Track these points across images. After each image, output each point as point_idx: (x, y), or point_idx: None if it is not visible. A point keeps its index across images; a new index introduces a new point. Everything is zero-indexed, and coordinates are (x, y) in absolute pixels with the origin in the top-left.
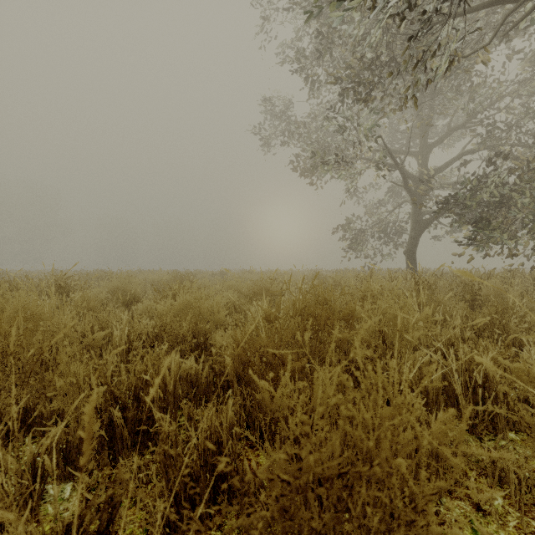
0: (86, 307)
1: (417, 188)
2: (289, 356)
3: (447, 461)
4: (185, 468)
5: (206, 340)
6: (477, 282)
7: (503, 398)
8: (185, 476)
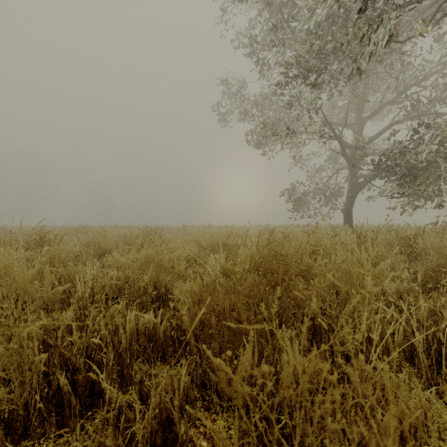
0: (58, 259)
1: (353, 155)
2: (251, 333)
3: None
4: None
5: (166, 291)
6: (413, 236)
7: None
8: None
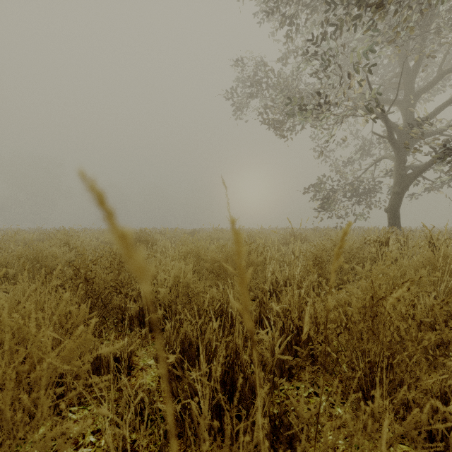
0: None
1: (402, 140)
2: None
3: None
4: None
5: None
6: None
7: None
8: None
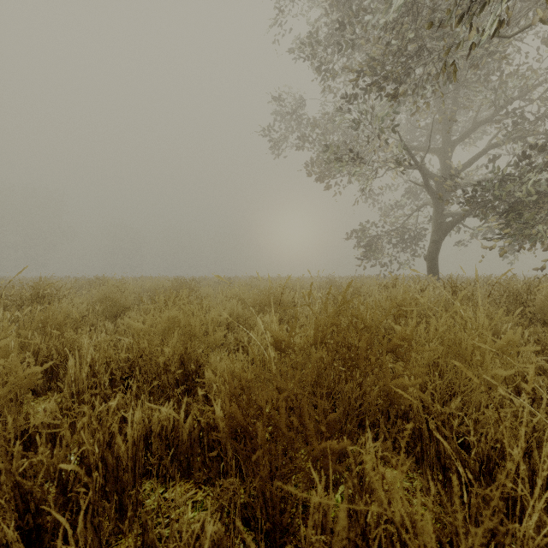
0: (53, 322)
1: (439, 188)
2: (340, 519)
3: None
4: None
5: (197, 368)
6: (526, 291)
7: None
8: None
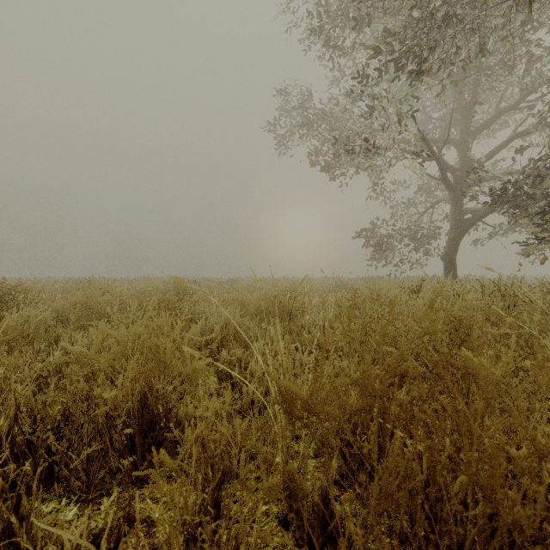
0: None
1: (458, 182)
2: None
3: None
4: None
5: (167, 413)
6: None
7: None
8: None
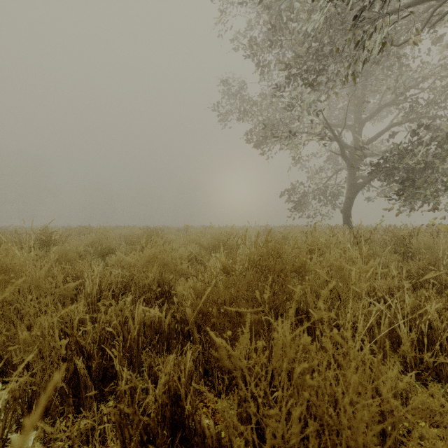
0: (64, 258)
1: (352, 156)
2: (248, 315)
3: (432, 445)
4: (142, 426)
5: (169, 289)
6: (408, 236)
7: (447, 347)
8: (142, 434)
